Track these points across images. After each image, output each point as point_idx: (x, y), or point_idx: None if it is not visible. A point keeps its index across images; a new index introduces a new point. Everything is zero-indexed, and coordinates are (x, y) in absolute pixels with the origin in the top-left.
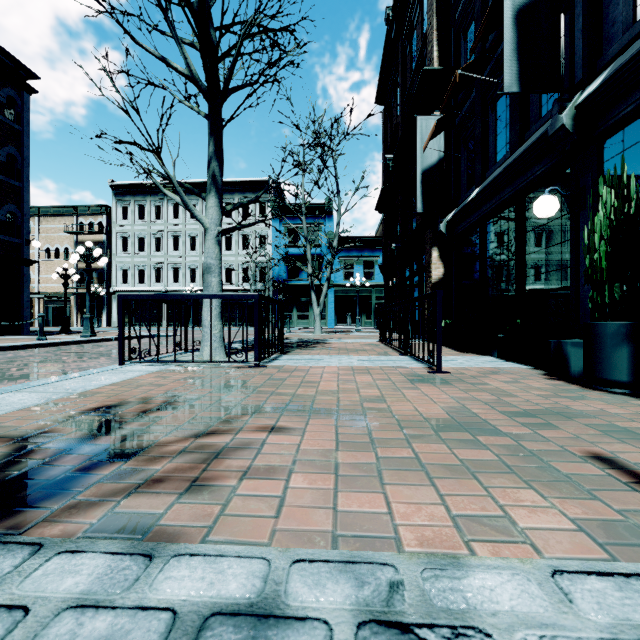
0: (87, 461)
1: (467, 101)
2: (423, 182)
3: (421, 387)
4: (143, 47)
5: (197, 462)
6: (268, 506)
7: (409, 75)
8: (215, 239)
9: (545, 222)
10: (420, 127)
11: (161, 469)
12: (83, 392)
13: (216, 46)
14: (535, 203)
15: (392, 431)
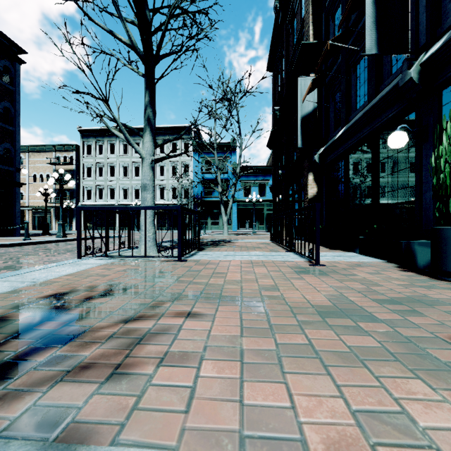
0: (30, 345)
1: (334, 65)
2: (302, 125)
3: (305, 277)
4: (96, 23)
5: (122, 347)
6: (180, 396)
7: (291, 49)
8: (149, 166)
9: (395, 152)
10: (300, 85)
11: (90, 354)
12: (45, 281)
13: (150, 22)
14: (389, 137)
15: (286, 317)
